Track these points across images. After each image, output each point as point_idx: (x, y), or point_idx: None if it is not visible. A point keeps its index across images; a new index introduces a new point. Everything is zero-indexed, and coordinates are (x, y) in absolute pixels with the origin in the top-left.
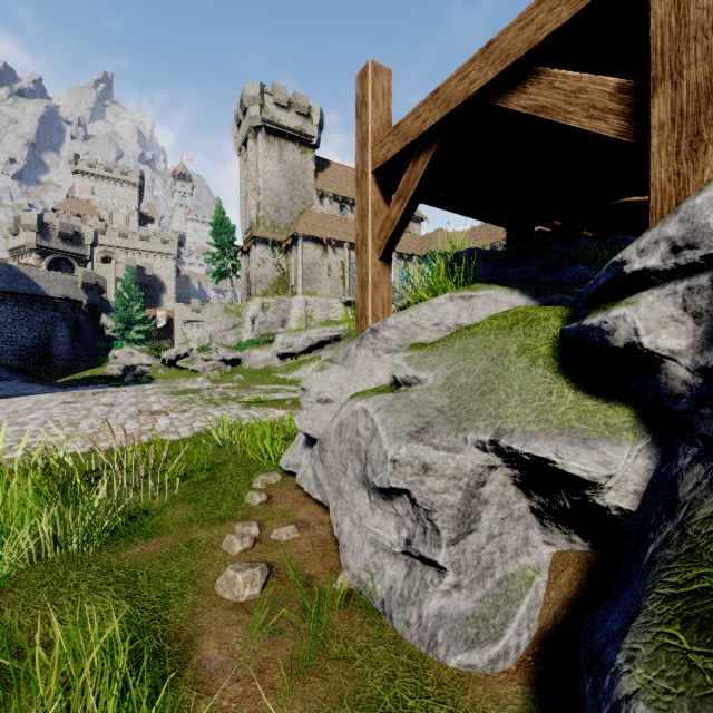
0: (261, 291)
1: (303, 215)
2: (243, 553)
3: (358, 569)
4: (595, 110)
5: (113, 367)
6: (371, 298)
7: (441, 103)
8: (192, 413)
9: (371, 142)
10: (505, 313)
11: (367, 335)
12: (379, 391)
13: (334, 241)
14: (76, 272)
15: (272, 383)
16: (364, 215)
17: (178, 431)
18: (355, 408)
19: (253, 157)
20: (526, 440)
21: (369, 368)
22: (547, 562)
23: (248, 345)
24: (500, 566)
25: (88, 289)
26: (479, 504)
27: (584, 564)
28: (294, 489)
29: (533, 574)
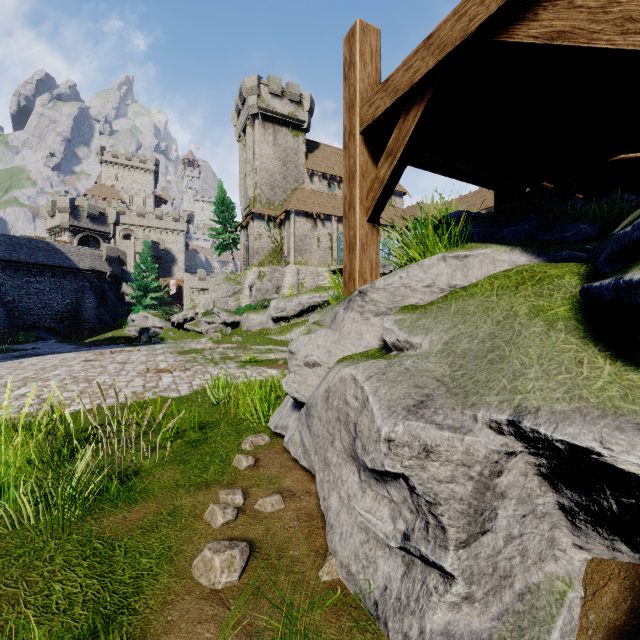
0: (258, 261)
1: (295, 192)
2: (225, 525)
3: (346, 558)
4: (632, 23)
5: (130, 329)
6: (359, 260)
7: (435, 48)
8: (193, 372)
9: (359, 102)
10: (506, 272)
11: (354, 298)
12: (367, 355)
13: (323, 215)
14: (101, 247)
15: (267, 344)
16: (352, 177)
17: (178, 389)
18: (343, 374)
19: (251, 142)
20: (557, 423)
21: (357, 331)
22: (580, 571)
23: (246, 310)
24: (521, 574)
25: (111, 261)
26: (495, 498)
27: (634, 581)
28: (282, 452)
29: (563, 587)
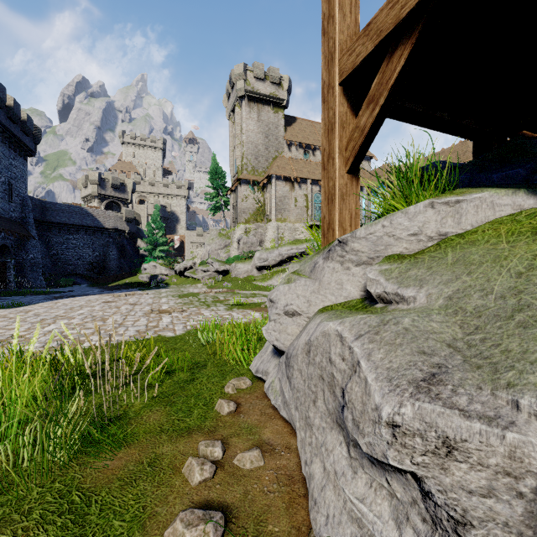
0: (244, 219)
1: (276, 160)
2: (202, 483)
3: None
4: None
5: (143, 276)
6: (338, 210)
7: None
8: (188, 313)
9: (338, 53)
10: (513, 216)
11: (334, 248)
12: (349, 306)
13: (300, 178)
14: (121, 210)
15: (251, 289)
16: (331, 129)
17: (175, 329)
18: (327, 329)
19: (239, 120)
20: None
21: (337, 281)
22: None
23: (235, 260)
24: None
25: (129, 222)
26: None
27: None
28: (262, 398)
29: None
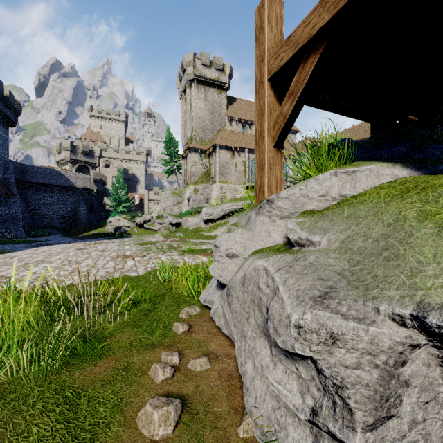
0: (193, 181)
1: (219, 133)
2: (164, 381)
3: (260, 420)
4: None
5: (109, 227)
6: (267, 176)
7: (330, 5)
8: (148, 258)
9: (267, 56)
10: (391, 183)
11: (264, 205)
12: (274, 249)
13: (239, 148)
14: (90, 173)
15: (199, 238)
16: (262, 114)
17: (137, 270)
18: (257, 265)
19: (189, 99)
20: None
21: (266, 230)
22: None
23: (186, 214)
24: None
25: (97, 182)
26: (399, 385)
27: None
28: (209, 321)
29: None
